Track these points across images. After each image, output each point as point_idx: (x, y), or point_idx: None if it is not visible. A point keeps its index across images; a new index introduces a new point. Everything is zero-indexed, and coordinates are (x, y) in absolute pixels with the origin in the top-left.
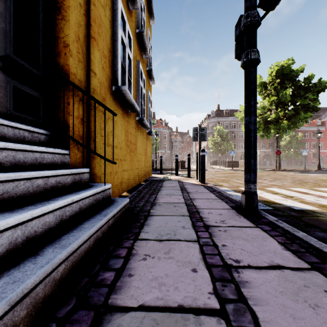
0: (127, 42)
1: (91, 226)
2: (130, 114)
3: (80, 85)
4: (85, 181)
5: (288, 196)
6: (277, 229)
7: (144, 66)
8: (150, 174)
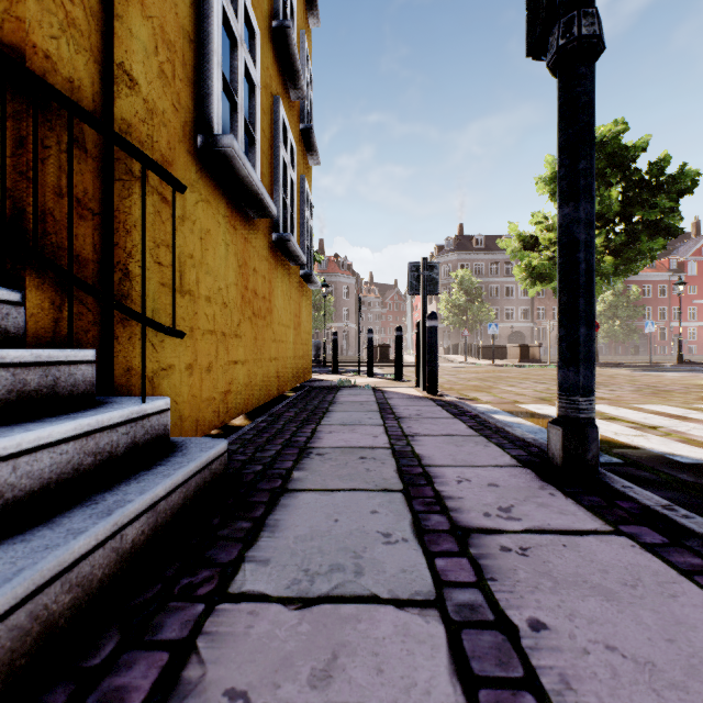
0: (246, 39)
1: (3, 577)
2: (254, 223)
3: (76, 97)
4: (76, 390)
5: (645, 427)
6: (685, 542)
7: (293, 118)
8: (309, 375)
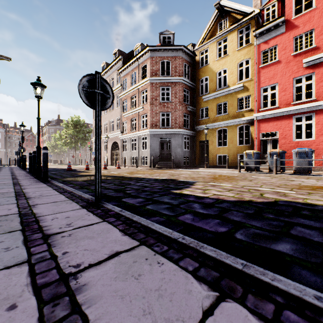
0: None
1: None
2: None
3: None
4: None
5: None
6: None
7: None
8: None
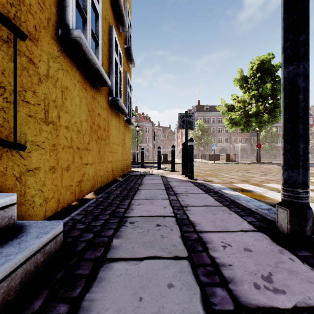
0: None
1: None
2: (98, 89)
3: None
4: None
5: None
6: None
7: (121, 41)
8: (129, 168)
